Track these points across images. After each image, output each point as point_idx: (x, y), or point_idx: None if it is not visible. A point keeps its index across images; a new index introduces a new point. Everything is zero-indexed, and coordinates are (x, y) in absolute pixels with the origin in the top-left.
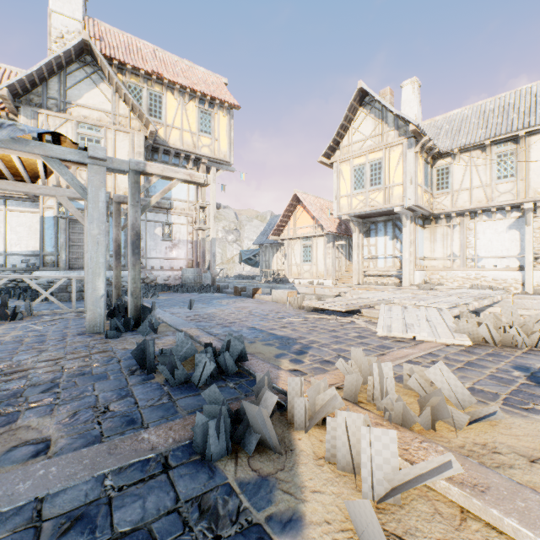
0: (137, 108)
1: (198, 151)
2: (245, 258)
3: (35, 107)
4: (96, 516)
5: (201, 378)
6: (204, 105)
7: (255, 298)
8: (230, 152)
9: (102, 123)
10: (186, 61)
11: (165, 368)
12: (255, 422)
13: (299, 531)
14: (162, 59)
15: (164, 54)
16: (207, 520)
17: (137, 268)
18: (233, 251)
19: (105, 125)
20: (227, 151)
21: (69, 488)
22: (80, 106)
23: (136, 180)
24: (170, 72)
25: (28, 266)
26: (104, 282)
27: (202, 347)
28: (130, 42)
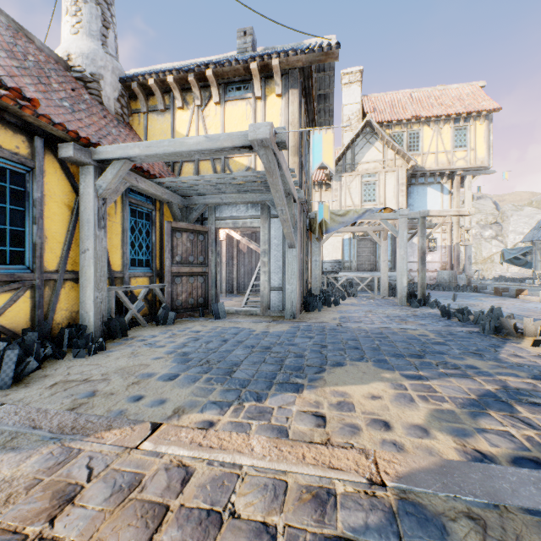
0: (401, 151)
1: (452, 166)
2: (509, 258)
3: (339, 173)
4: (453, 333)
5: (476, 321)
6: (458, 123)
7: (518, 298)
8: (488, 156)
9: (376, 170)
10: (439, 86)
11: (458, 314)
12: (504, 326)
13: (518, 343)
14: (417, 98)
15: (419, 92)
16: (487, 338)
17: (423, 272)
18: (490, 248)
19: (378, 171)
20: (484, 156)
21: (441, 330)
22: (362, 163)
23: (422, 222)
24: (425, 106)
25: (332, 269)
26: (406, 279)
27: (472, 316)
28: (392, 99)
